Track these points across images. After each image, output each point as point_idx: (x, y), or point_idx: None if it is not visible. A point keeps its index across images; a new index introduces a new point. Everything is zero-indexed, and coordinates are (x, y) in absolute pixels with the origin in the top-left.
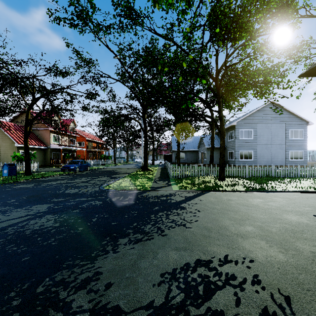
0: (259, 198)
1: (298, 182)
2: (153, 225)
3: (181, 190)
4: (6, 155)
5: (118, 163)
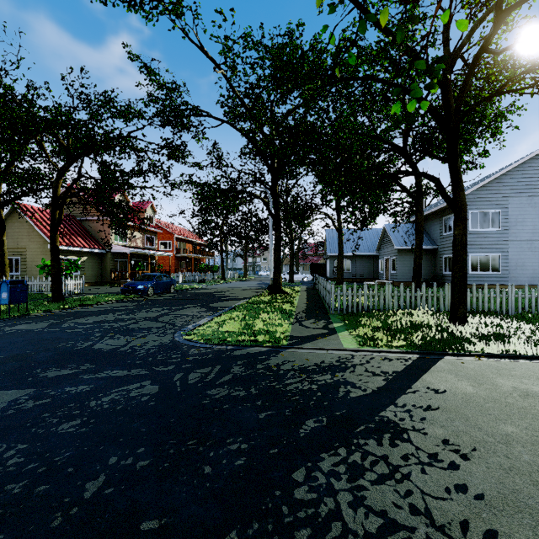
0: None
1: None
2: None
3: (365, 350)
4: (35, 264)
5: (229, 279)
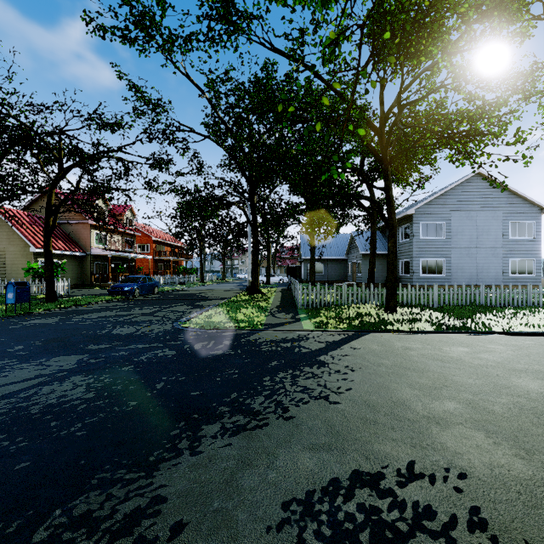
0: (462, 346)
1: (531, 316)
2: (268, 397)
3: (318, 330)
4: (16, 267)
5: (208, 281)
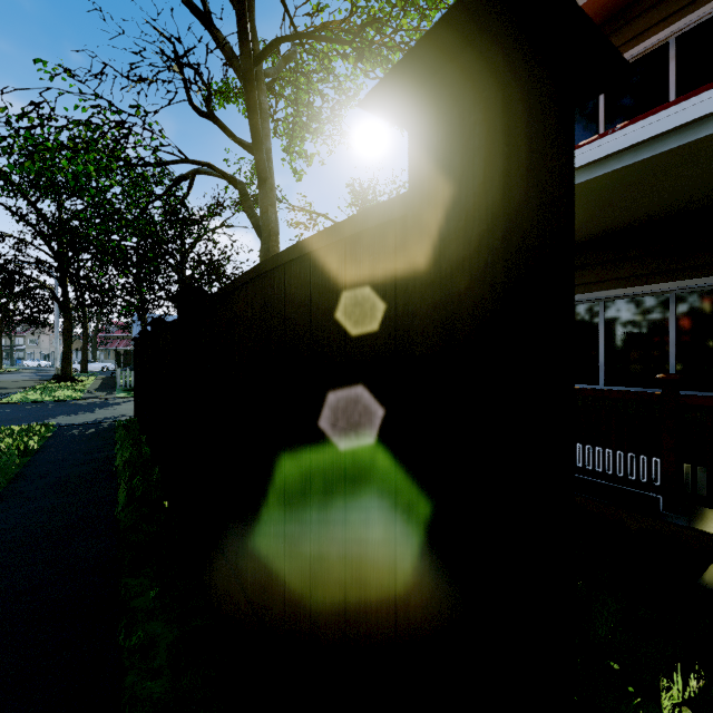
0: None
1: None
2: (87, 412)
3: (127, 397)
4: None
5: None
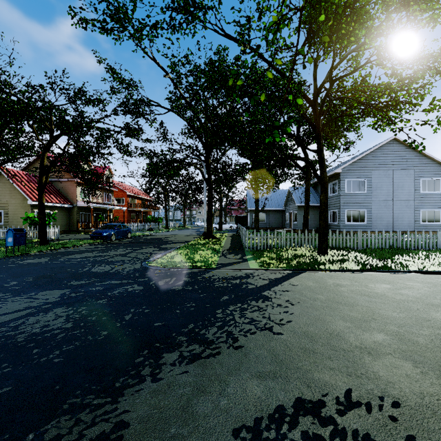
0: (384, 283)
1: None
2: (220, 328)
3: (262, 269)
4: (16, 216)
5: (172, 228)
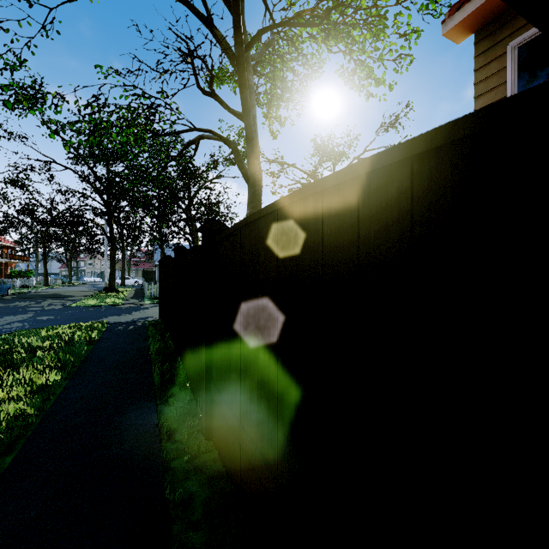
0: None
1: None
2: (127, 313)
3: (152, 303)
4: None
5: (53, 285)
